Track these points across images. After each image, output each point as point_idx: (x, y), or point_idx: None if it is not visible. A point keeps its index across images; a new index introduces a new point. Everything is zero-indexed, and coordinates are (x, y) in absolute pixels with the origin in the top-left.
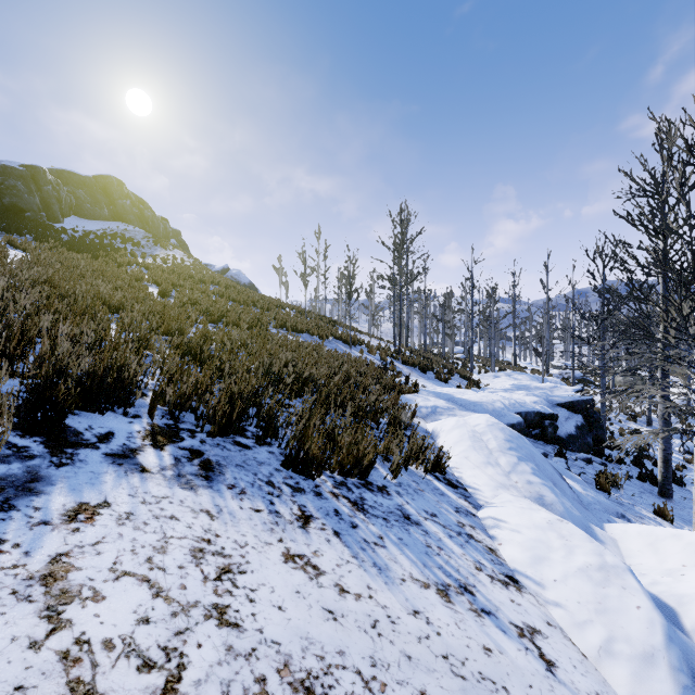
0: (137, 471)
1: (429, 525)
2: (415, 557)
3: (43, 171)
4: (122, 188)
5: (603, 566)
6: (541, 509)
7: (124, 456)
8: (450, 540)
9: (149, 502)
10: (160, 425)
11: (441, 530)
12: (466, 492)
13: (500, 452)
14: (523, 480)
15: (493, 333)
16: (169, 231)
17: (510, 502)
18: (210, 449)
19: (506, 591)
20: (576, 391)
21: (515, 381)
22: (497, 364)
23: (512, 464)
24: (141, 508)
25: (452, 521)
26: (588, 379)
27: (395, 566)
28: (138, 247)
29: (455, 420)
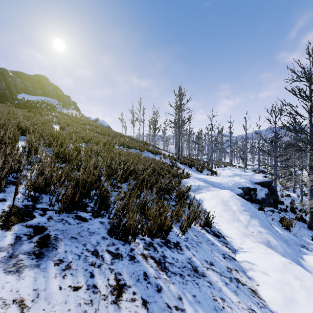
0: None
1: (210, 274)
2: None
3: (7, 70)
4: (47, 81)
5: None
6: (274, 253)
7: None
8: (226, 288)
9: None
10: (19, 206)
11: (219, 278)
12: (225, 240)
13: (239, 212)
14: (256, 230)
15: (221, 149)
16: (71, 102)
17: (254, 248)
18: (53, 224)
19: None
20: (263, 176)
21: (233, 172)
22: (223, 163)
23: (247, 220)
24: None
25: (223, 268)
26: (264, 170)
27: None
28: (54, 108)
29: (212, 193)
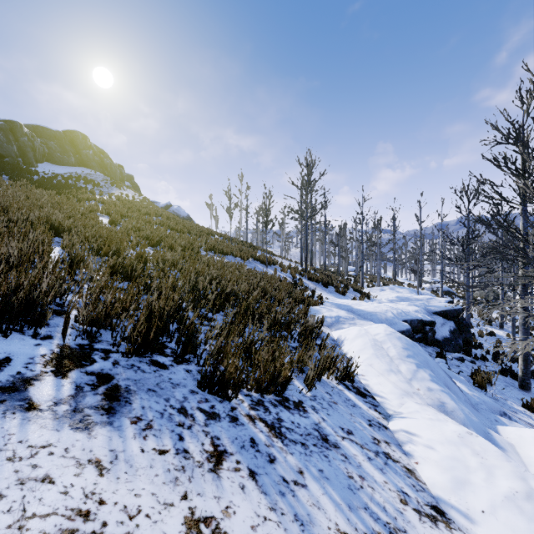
0: (20, 410)
1: (347, 446)
2: (338, 496)
3: (20, 125)
4: (86, 141)
5: (530, 494)
6: (448, 420)
7: (11, 389)
8: (369, 464)
9: (19, 456)
10: (71, 346)
11: (359, 451)
12: (374, 400)
13: (400, 359)
14: (424, 387)
15: (378, 256)
16: (124, 176)
17: (418, 412)
18: (121, 371)
19: (437, 531)
20: (447, 302)
21: (397, 294)
22: (381, 280)
23: (411, 371)
24: (4, 469)
25: (367, 438)
26: (452, 291)
27: (319, 515)
28: (97, 187)
29: (357, 330)
